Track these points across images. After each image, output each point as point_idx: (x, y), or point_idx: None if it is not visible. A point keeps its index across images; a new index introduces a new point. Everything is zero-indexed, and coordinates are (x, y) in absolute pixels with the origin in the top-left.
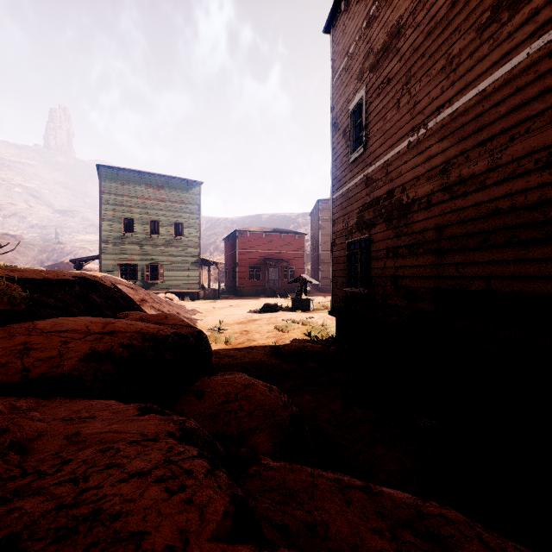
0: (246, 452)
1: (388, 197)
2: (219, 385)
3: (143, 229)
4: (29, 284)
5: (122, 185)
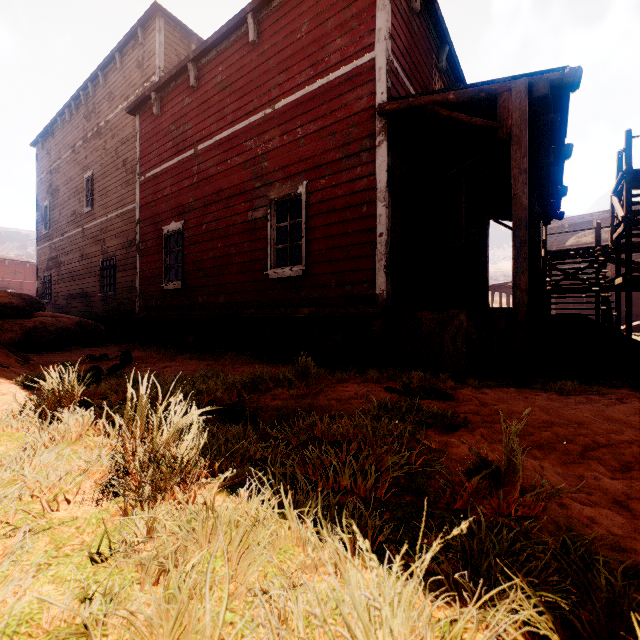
0: None
1: (56, 258)
2: None
3: None
4: None
5: None
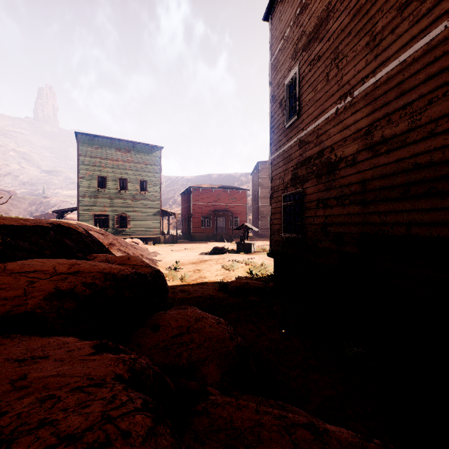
0: (195, 385)
1: (318, 156)
2: (173, 319)
3: (114, 186)
4: (7, 229)
5: (97, 149)
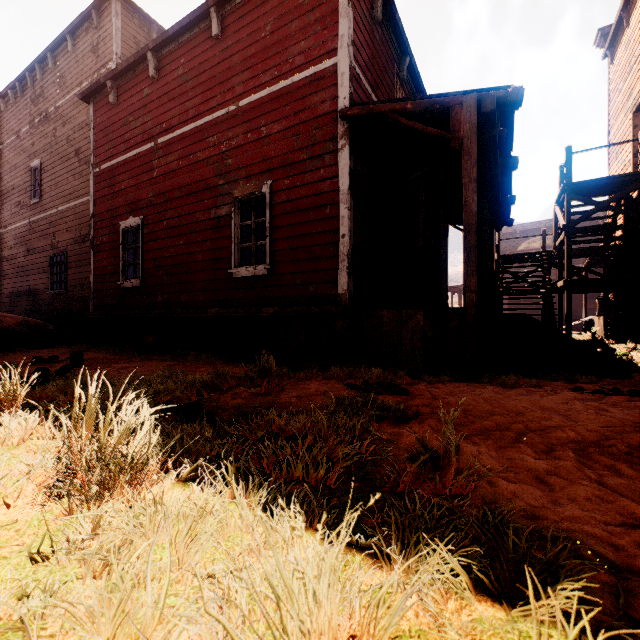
0: None
1: None
2: None
3: None
4: None
5: None
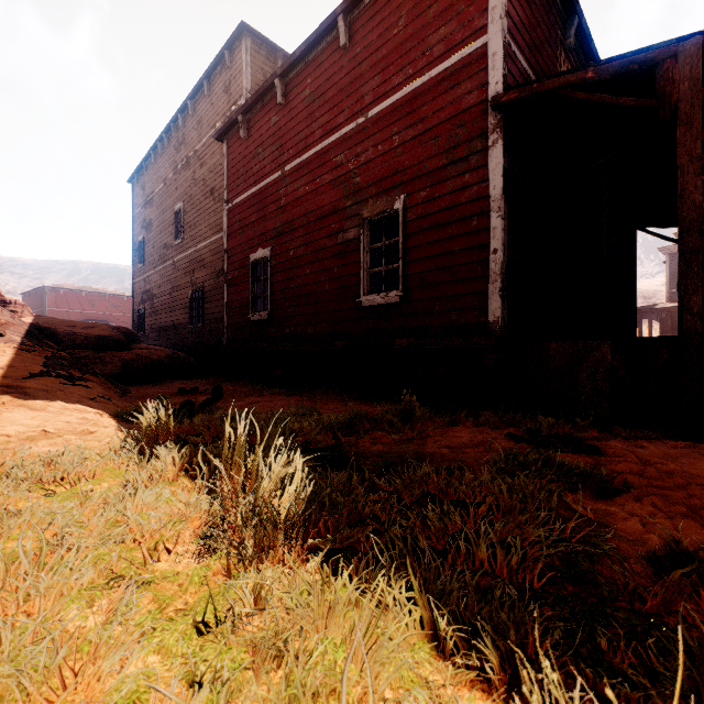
0: None
1: (150, 291)
2: None
3: None
4: None
5: None
